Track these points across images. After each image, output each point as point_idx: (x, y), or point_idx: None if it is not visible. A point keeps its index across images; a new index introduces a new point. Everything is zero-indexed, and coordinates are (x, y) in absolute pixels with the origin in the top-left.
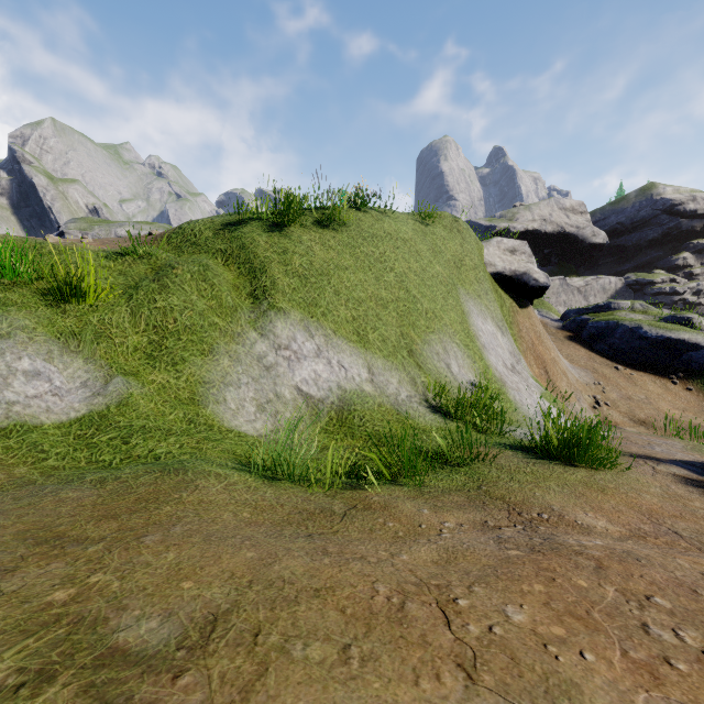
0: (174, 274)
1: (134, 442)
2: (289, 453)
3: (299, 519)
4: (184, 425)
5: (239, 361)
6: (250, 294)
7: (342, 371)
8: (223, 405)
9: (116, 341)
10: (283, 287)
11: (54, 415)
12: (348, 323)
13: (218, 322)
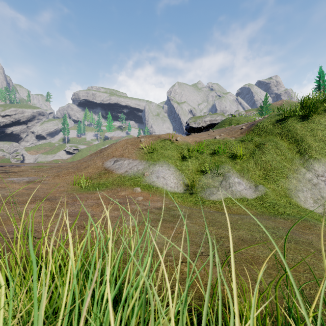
0: (265, 147)
1: (276, 208)
2: None
3: None
4: (288, 204)
5: (300, 181)
6: (297, 152)
7: None
8: (298, 198)
9: (252, 173)
10: (314, 147)
11: (248, 196)
12: None
13: (286, 165)
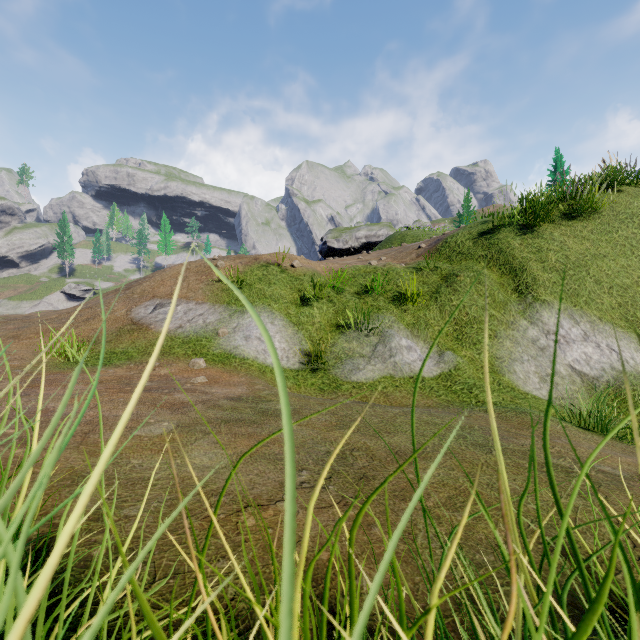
0: (458, 281)
1: (475, 393)
2: (596, 415)
3: (634, 455)
4: (495, 385)
5: (517, 343)
6: (514, 290)
7: (613, 354)
8: (514, 375)
9: (435, 329)
10: (543, 282)
11: (425, 372)
12: (613, 310)
13: (494, 314)
